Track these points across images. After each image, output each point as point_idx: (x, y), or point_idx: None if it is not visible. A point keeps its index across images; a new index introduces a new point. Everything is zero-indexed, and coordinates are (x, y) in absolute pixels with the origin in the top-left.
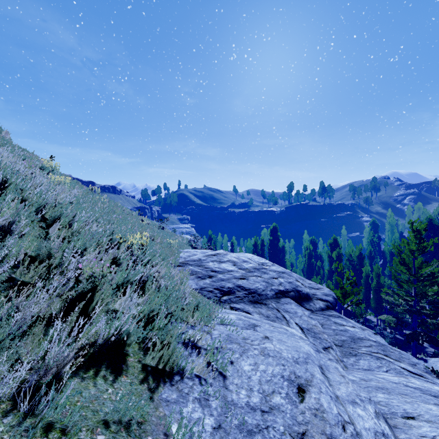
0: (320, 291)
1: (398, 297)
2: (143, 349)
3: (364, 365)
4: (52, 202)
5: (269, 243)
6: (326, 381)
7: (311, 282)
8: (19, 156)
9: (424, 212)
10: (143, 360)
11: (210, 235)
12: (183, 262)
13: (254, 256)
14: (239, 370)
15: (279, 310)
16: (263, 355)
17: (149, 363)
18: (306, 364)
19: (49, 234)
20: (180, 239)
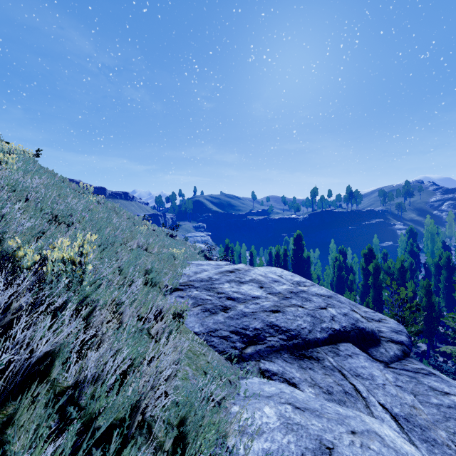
0: (385, 325)
1: None
2: None
3: None
4: None
5: (292, 253)
6: None
7: (366, 310)
8: None
9: None
10: None
11: (227, 244)
12: (185, 283)
13: (285, 272)
14: None
15: (344, 373)
16: None
17: None
18: None
19: None
20: (192, 249)
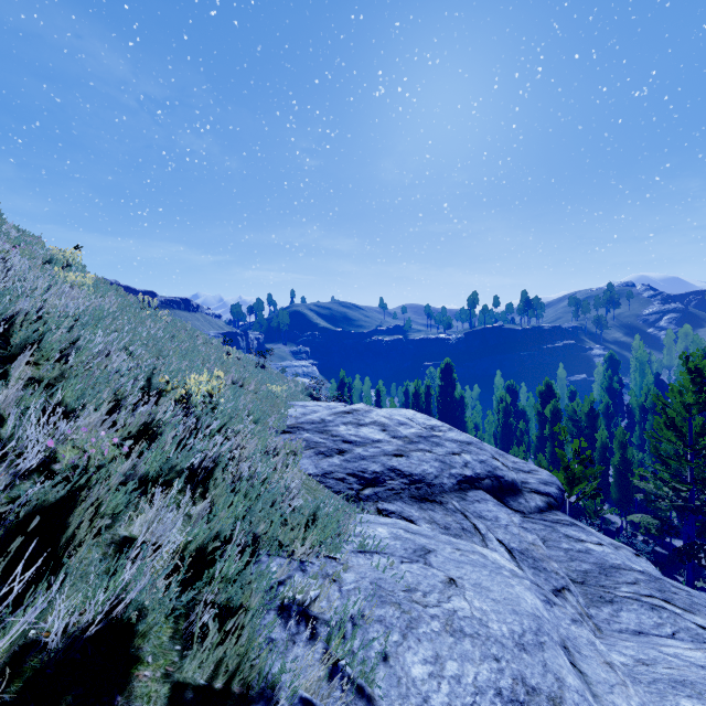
0: (535, 477)
1: (663, 484)
2: (183, 636)
3: (630, 622)
4: (30, 312)
5: (438, 391)
6: (585, 689)
7: (516, 460)
8: (9, 240)
9: (694, 340)
10: (177, 671)
11: (343, 378)
12: (293, 425)
13: (417, 415)
14: (401, 677)
15: (466, 514)
16: (450, 634)
17: (193, 676)
18: (542, 650)
19: (8, 373)
20: (292, 385)
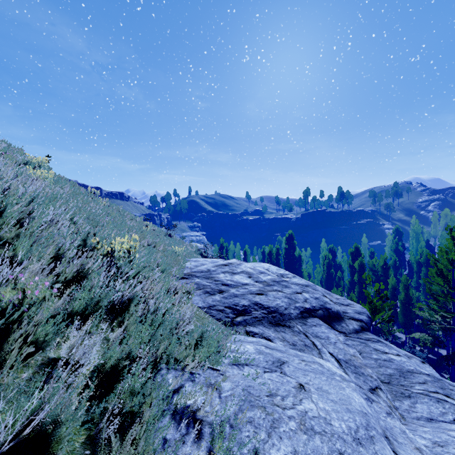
0: (351, 308)
1: (435, 313)
2: (93, 441)
3: (423, 411)
4: None
5: (284, 251)
6: None
7: (338, 297)
8: None
9: (452, 219)
10: None
11: (222, 243)
12: (189, 273)
13: (272, 267)
14: None
15: (307, 335)
16: (304, 432)
17: None
18: (373, 443)
19: None
20: (189, 247)
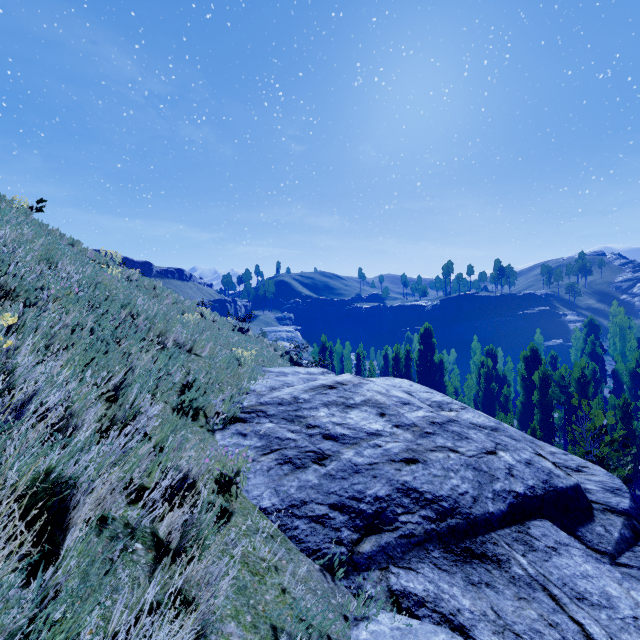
0: (591, 479)
1: None
2: None
3: None
4: None
5: (418, 355)
6: None
7: (553, 450)
8: None
9: None
10: None
11: (324, 343)
12: (252, 407)
13: (415, 386)
14: None
15: (553, 592)
16: None
17: None
18: None
19: None
20: (272, 349)
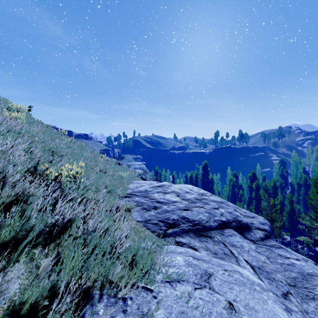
0: (256, 220)
1: (315, 222)
2: None
3: None
4: None
5: (201, 176)
6: None
7: (245, 211)
8: None
9: None
10: None
11: (157, 170)
12: (130, 193)
13: (194, 187)
14: None
15: (225, 244)
16: None
17: None
18: None
19: None
20: (133, 173)
